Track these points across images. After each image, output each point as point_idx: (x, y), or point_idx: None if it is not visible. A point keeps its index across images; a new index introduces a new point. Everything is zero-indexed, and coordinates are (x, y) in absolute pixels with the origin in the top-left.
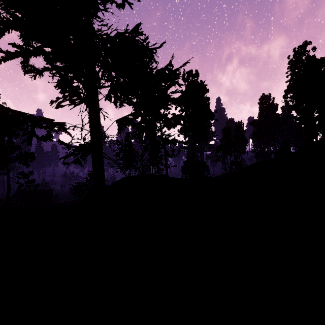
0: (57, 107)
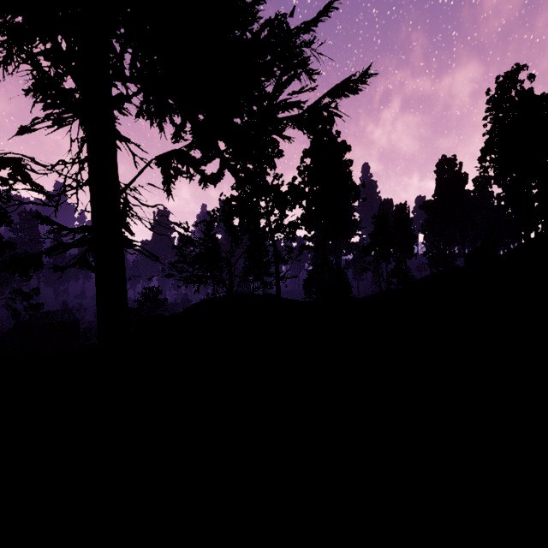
0: (20, 133)
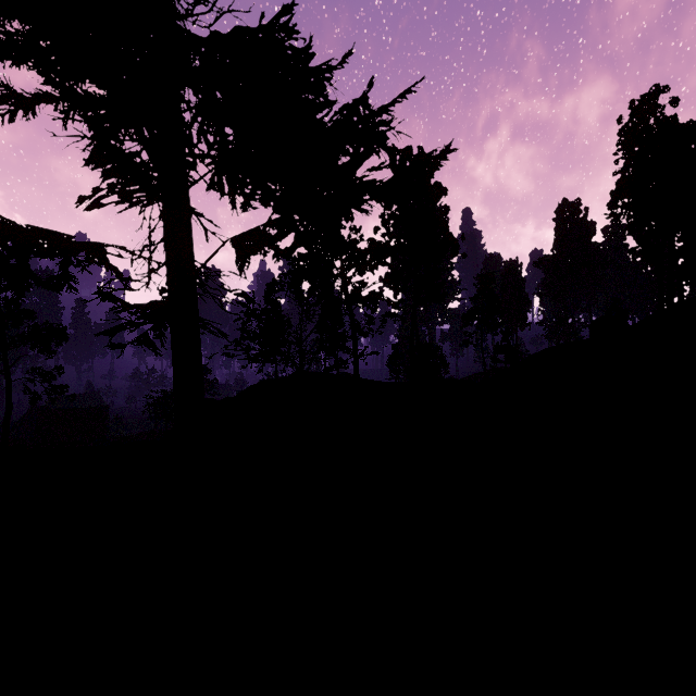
0: (89, 209)
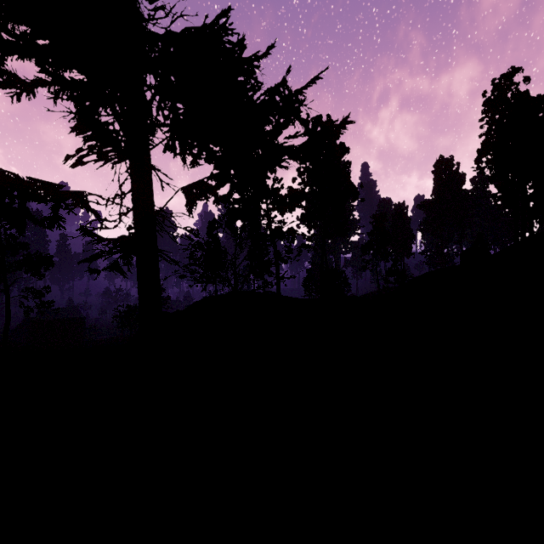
0: (74, 166)
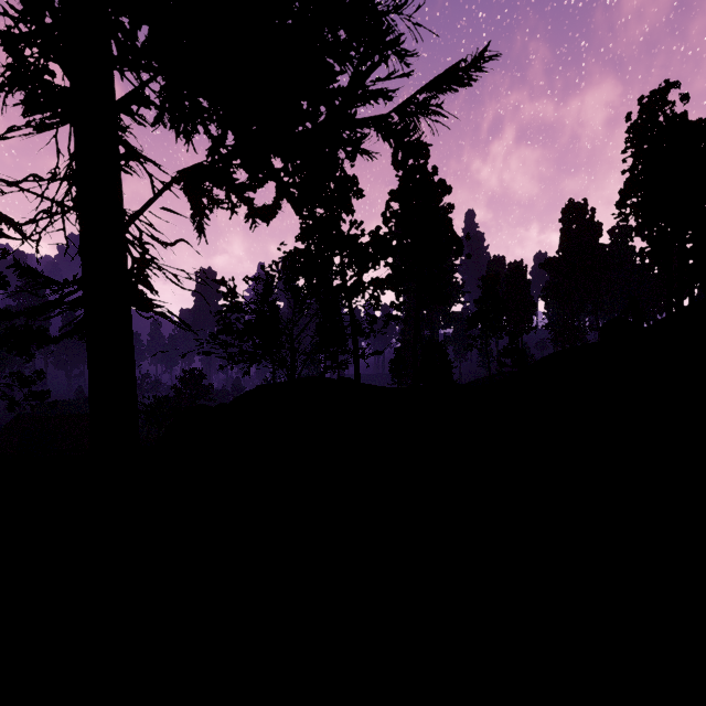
0: None
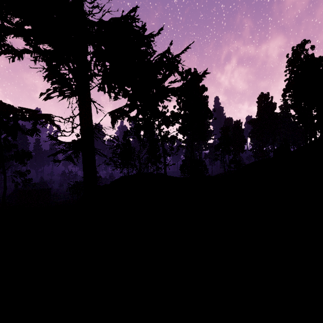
0: (45, 99)
